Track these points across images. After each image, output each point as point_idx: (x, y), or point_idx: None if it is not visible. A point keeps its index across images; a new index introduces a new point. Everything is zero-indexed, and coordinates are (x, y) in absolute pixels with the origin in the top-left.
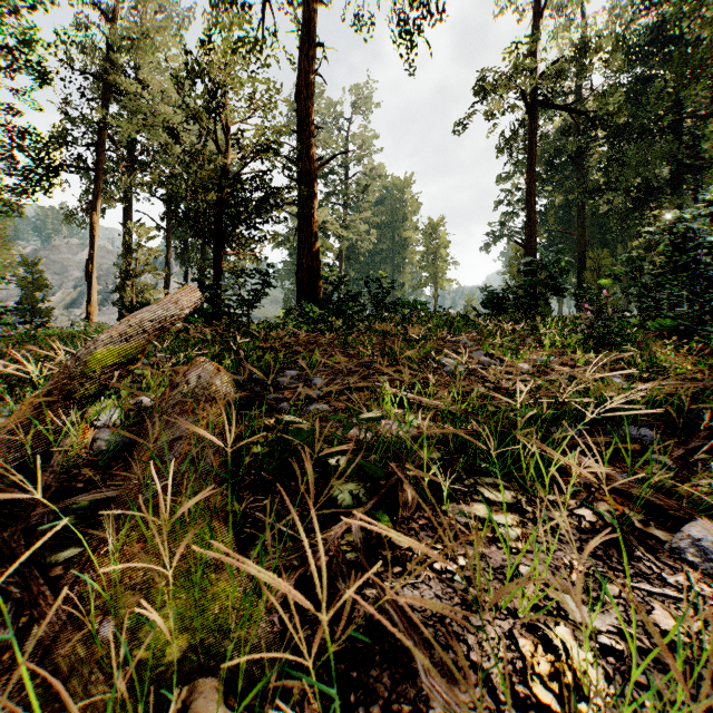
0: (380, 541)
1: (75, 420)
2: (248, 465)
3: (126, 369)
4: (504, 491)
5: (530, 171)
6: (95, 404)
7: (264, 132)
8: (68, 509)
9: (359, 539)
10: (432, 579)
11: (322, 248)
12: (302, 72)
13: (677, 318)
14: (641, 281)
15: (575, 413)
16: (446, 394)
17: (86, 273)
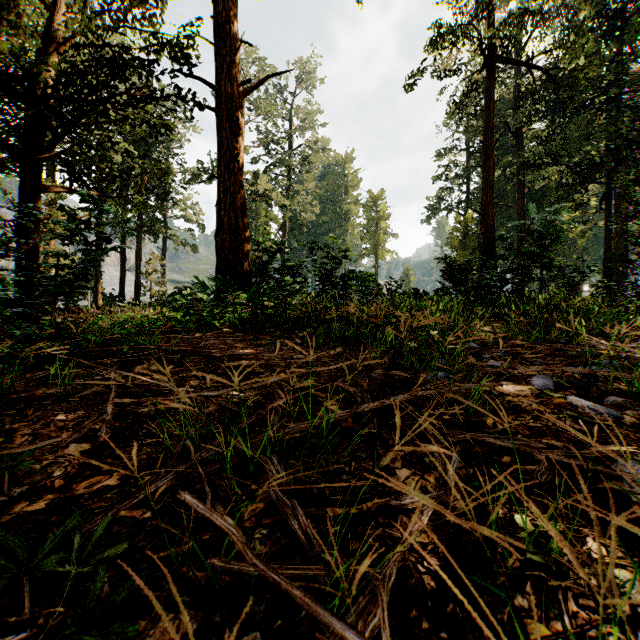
0: None
1: None
2: None
3: None
4: None
5: (488, 132)
6: None
7: None
8: None
9: None
10: None
11: (266, 219)
12: None
13: None
14: None
15: None
16: None
17: None
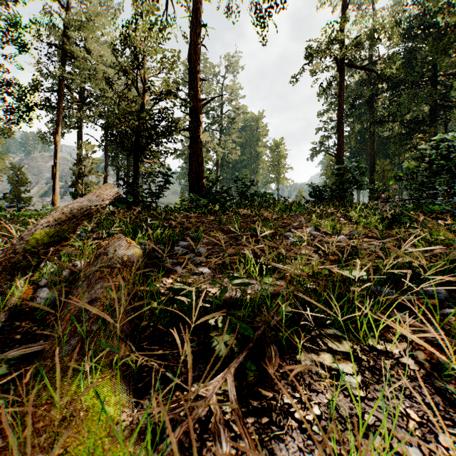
0: (250, 392)
1: (19, 284)
2: (149, 318)
3: (60, 245)
4: (342, 341)
5: (340, 108)
6: (41, 269)
7: (167, 81)
8: (5, 359)
9: (233, 396)
10: (294, 430)
11: (205, 159)
12: (192, 43)
13: (442, 204)
14: (417, 180)
15: (383, 274)
16: (293, 261)
17: (52, 174)
